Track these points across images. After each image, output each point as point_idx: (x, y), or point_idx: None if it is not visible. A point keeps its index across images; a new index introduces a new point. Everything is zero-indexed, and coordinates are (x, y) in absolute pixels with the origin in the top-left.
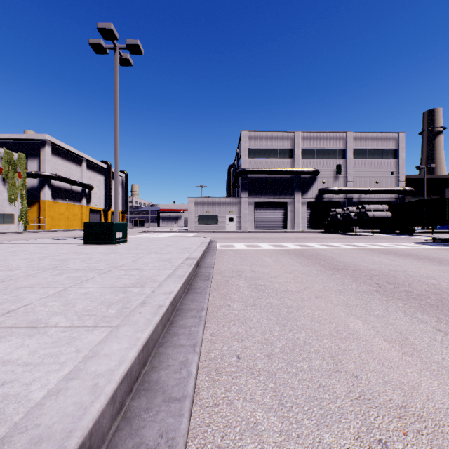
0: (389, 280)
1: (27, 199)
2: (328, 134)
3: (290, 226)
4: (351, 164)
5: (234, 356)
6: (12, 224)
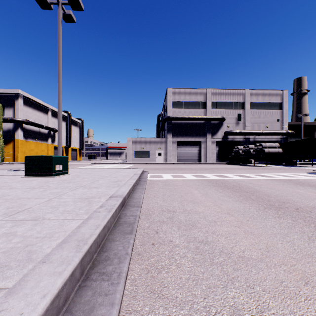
0: None
1: (4, 139)
2: (231, 91)
3: (203, 159)
4: (249, 113)
5: None
6: None
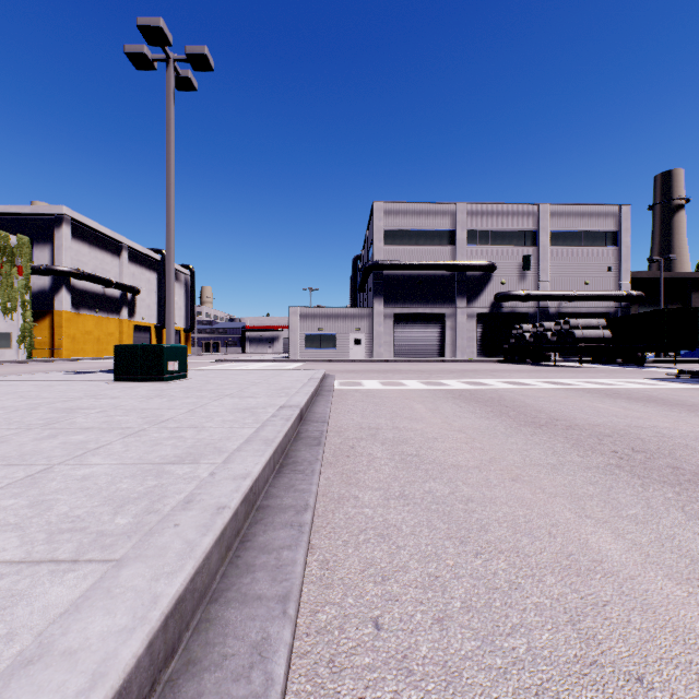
0: (634, 446)
1: (33, 309)
2: (510, 207)
3: (450, 353)
4: (546, 254)
5: (369, 620)
6: (9, 349)
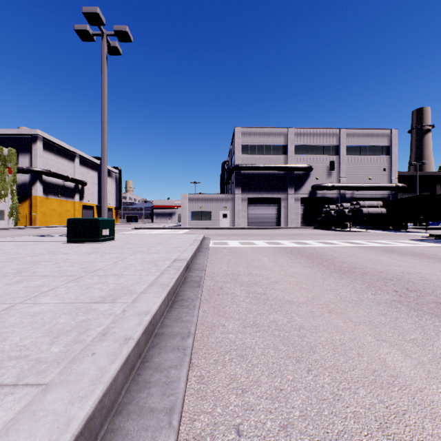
0: (408, 287)
1: (18, 195)
2: (322, 130)
3: (283, 223)
4: (344, 160)
5: (232, 428)
6: (3, 221)
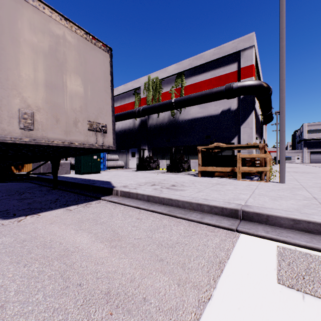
0: None
1: None
2: None
3: None
4: None
5: None
6: None
